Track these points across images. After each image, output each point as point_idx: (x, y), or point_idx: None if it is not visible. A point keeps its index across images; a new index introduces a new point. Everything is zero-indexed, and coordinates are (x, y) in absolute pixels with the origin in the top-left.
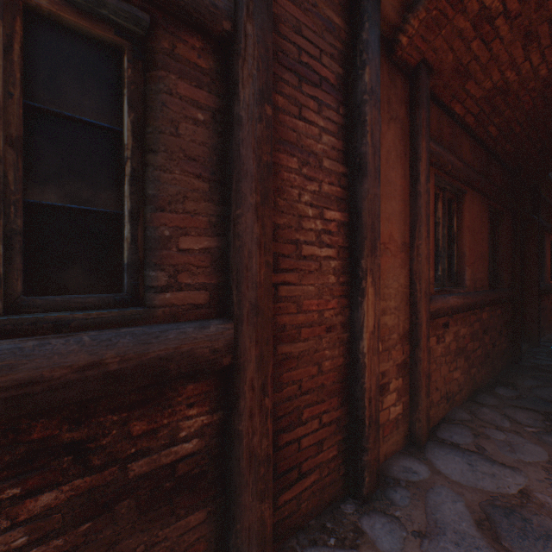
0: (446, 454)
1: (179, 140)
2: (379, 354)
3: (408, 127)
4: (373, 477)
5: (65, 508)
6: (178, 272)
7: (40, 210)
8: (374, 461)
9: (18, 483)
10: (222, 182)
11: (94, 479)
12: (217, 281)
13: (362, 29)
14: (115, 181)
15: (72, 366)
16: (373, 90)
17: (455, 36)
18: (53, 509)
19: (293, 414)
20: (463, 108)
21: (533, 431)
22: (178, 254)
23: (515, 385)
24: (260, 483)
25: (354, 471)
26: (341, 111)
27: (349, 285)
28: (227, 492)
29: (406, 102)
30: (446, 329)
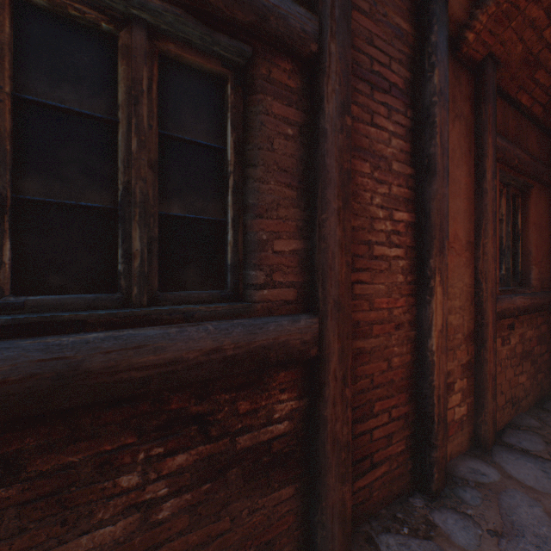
0: (516, 459)
1: (274, 154)
2: (446, 353)
3: (472, 123)
4: (441, 474)
5: (192, 469)
6: (273, 272)
7: (167, 220)
8: (442, 459)
9: (161, 444)
10: (307, 189)
11: (212, 447)
12: (303, 280)
13: (431, 32)
14: (219, 193)
15: (201, 350)
16: (442, 91)
17: (526, 26)
18: (184, 468)
19: (366, 406)
20: (530, 98)
21: None
22: (272, 256)
23: None
24: (341, 467)
25: (421, 467)
26: (408, 114)
27: (416, 284)
28: (311, 472)
29: (470, 98)
30: (511, 331)
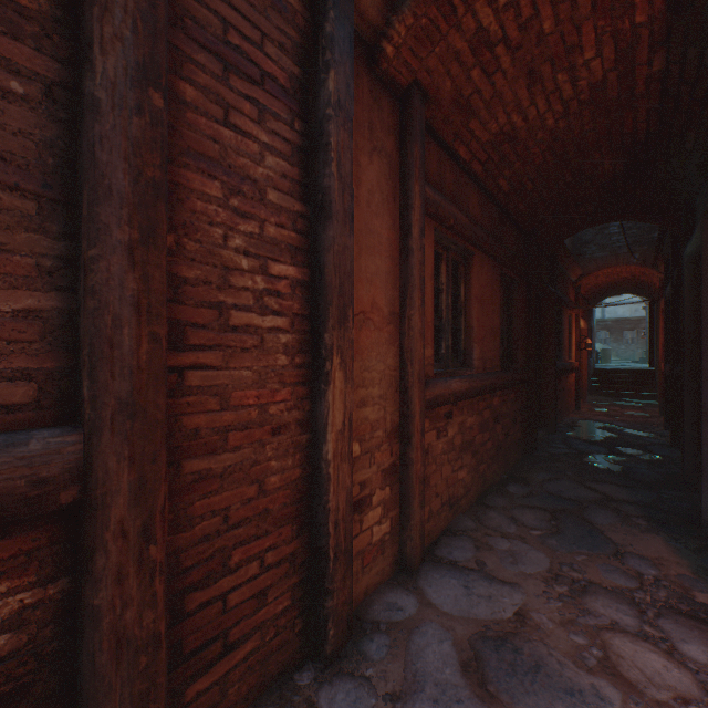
0: (441, 577)
1: None
2: (351, 460)
3: (399, 164)
4: (342, 627)
5: None
6: None
7: None
8: (344, 605)
9: None
10: (69, 203)
11: None
12: (57, 365)
13: (326, 18)
14: None
15: None
16: (342, 105)
17: (452, 58)
18: None
19: (214, 560)
20: (469, 152)
21: (539, 534)
22: None
23: (527, 479)
24: (141, 681)
25: (316, 623)
26: (297, 127)
27: (311, 368)
28: (78, 707)
29: (396, 132)
30: (449, 420)
